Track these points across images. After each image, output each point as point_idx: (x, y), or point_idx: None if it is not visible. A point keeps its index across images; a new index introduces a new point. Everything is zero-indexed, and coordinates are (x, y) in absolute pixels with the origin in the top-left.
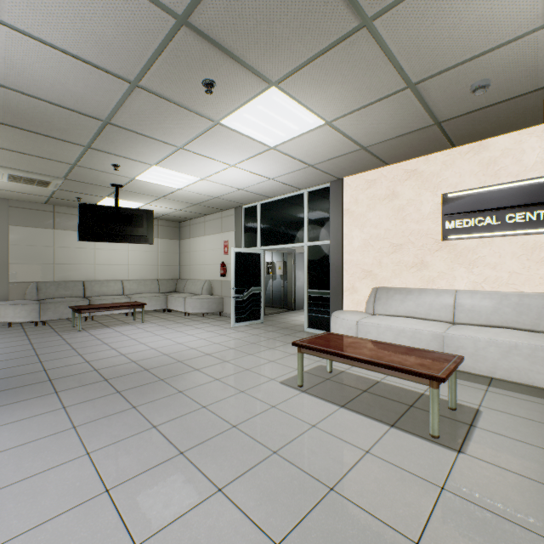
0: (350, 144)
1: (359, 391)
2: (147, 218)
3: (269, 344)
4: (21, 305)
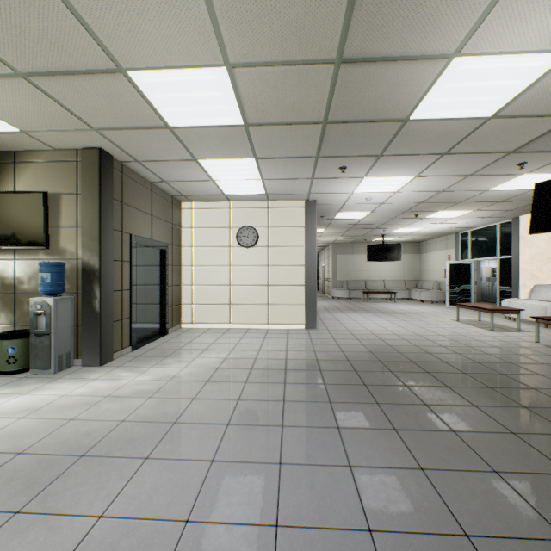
0: (497, 211)
1: (483, 324)
2: (397, 248)
3: (460, 313)
4: (342, 290)
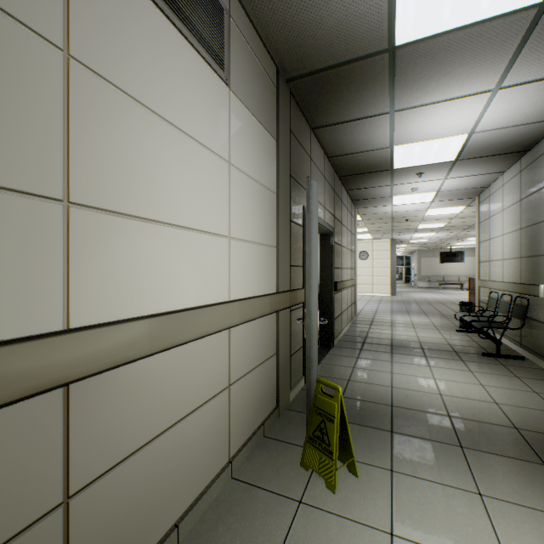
0: None
1: None
2: (461, 254)
3: None
4: (424, 282)
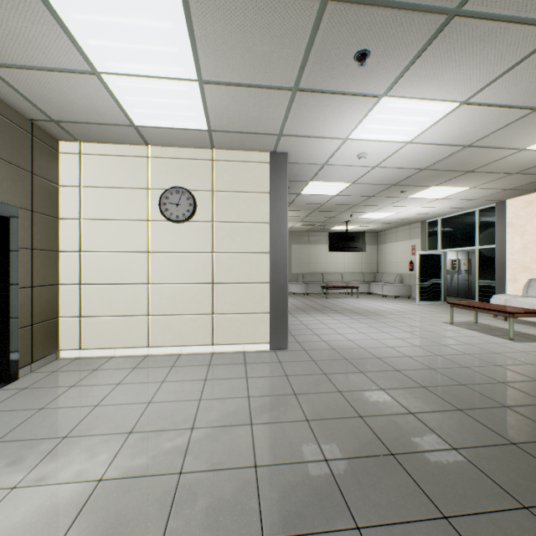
0: (495, 190)
1: (487, 329)
2: (361, 237)
3: (441, 312)
4: (298, 284)
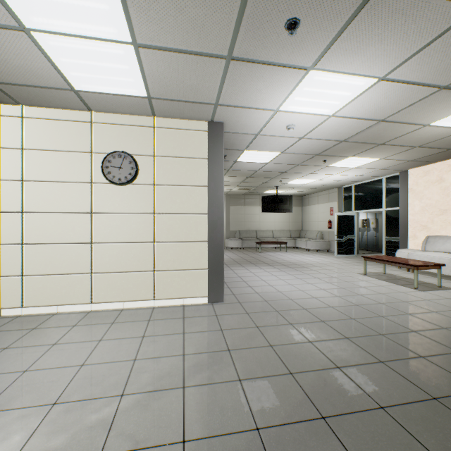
0: (400, 161)
1: (394, 279)
2: (289, 200)
3: (355, 264)
4: (236, 240)
